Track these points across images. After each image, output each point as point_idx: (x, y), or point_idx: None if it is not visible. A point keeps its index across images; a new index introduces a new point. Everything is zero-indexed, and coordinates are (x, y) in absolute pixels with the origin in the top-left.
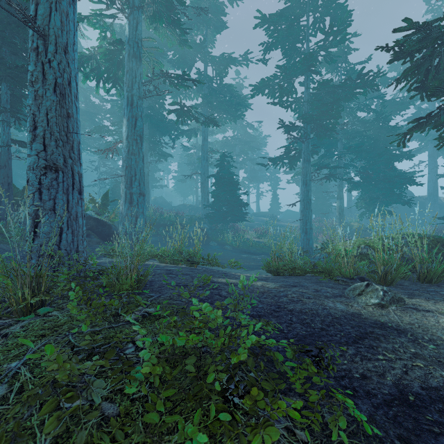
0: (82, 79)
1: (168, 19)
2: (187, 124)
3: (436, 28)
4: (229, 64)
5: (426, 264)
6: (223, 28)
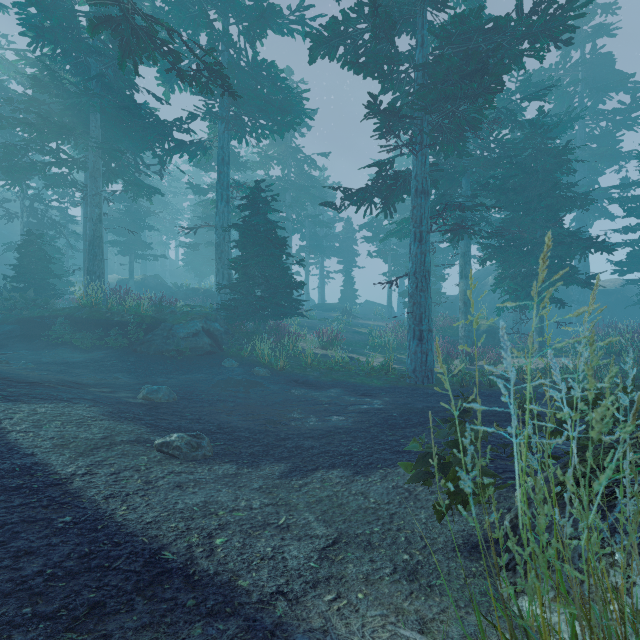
0: None
1: None
2: (189, 131)
3: None
4: (270, 20)
5: None
6: None
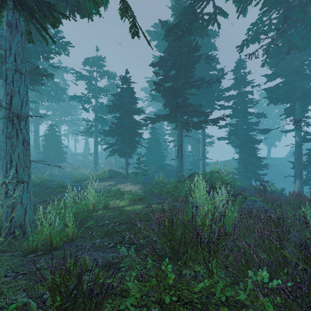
0: None
1: None
2: None
3: (106, 131)
4: (55, 70)
5: (103, 176)
6: None
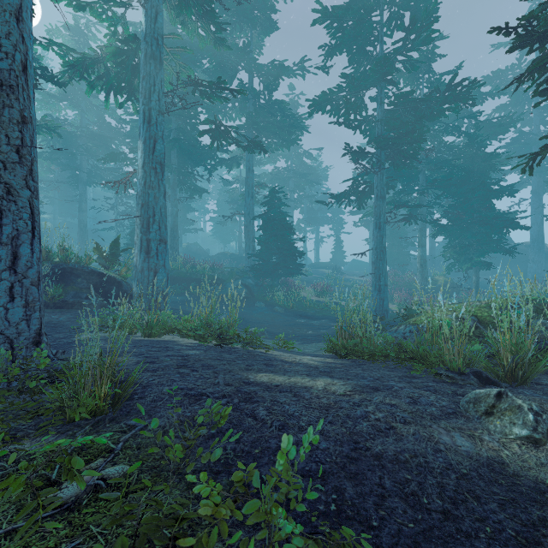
0: (94, 94)
1: (199, 8)
2: (227, 151)
3: None
4: (281, 74)
5: None
6: (273, 29)
